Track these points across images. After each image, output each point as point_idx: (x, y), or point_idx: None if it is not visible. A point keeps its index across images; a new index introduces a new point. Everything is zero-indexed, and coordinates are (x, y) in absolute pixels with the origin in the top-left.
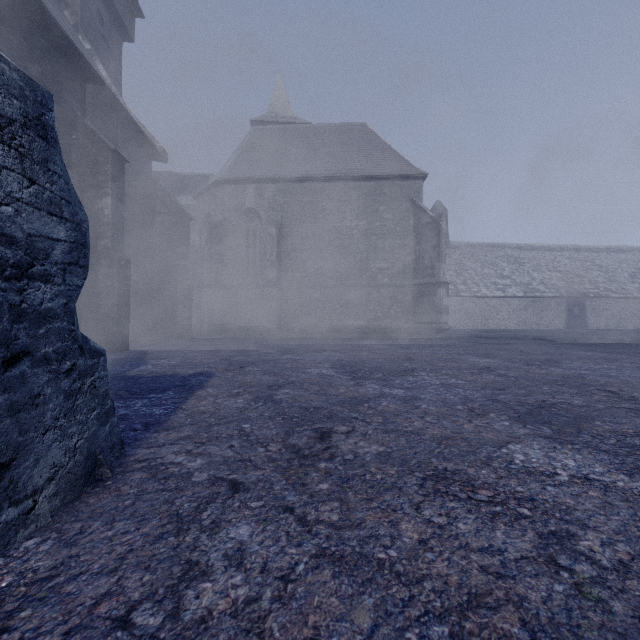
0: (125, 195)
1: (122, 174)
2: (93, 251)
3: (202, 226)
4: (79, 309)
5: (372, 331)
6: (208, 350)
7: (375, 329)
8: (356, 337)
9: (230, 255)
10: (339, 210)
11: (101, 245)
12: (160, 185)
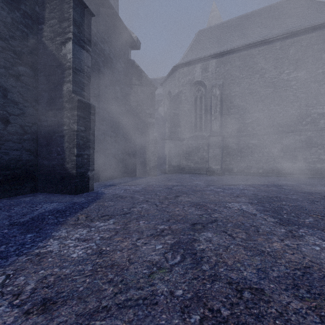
0: (108, 68)
1: (88, 25)
2: (59, 96)
3: (165, 98)
4: (49, 152)
5: (314, 173)
6: (162, 197)
7: (317, 171)
8: (302, 179)
9: (183, 117)
10: (276, 67)
11: (65, 89)
12: (135, 64)
